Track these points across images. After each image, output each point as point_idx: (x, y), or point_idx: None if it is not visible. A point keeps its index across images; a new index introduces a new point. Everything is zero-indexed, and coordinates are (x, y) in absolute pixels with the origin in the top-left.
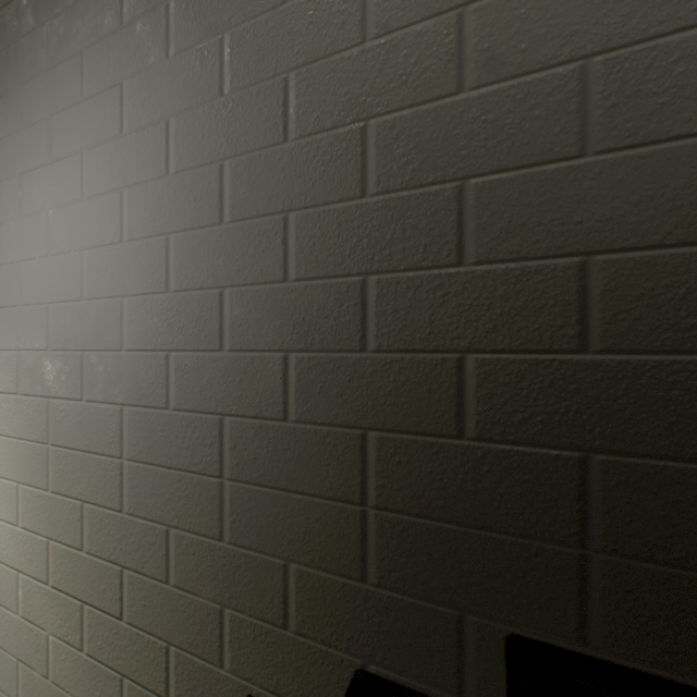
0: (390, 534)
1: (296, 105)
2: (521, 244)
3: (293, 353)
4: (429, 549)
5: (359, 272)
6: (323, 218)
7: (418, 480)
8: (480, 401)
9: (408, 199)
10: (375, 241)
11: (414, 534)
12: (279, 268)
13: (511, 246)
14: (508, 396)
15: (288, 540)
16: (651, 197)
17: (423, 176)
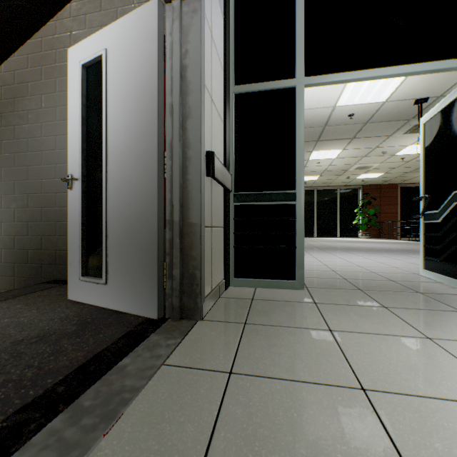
0: (19, 281)
1: (4, 202)
2: (36, 233)
3: (3, 249)
4: (24, 282)
5: (14, 235)
6: (9, 224)
7: (23, 271)
8: (31, 257)
9: (22, 224)
10: (17, 230)
11: (22, 280)
12: (1, 233)
13: (34, 233)
14: (34, 257)
15: (2, 286)
16: (49, 229)
17: (23, 220)
